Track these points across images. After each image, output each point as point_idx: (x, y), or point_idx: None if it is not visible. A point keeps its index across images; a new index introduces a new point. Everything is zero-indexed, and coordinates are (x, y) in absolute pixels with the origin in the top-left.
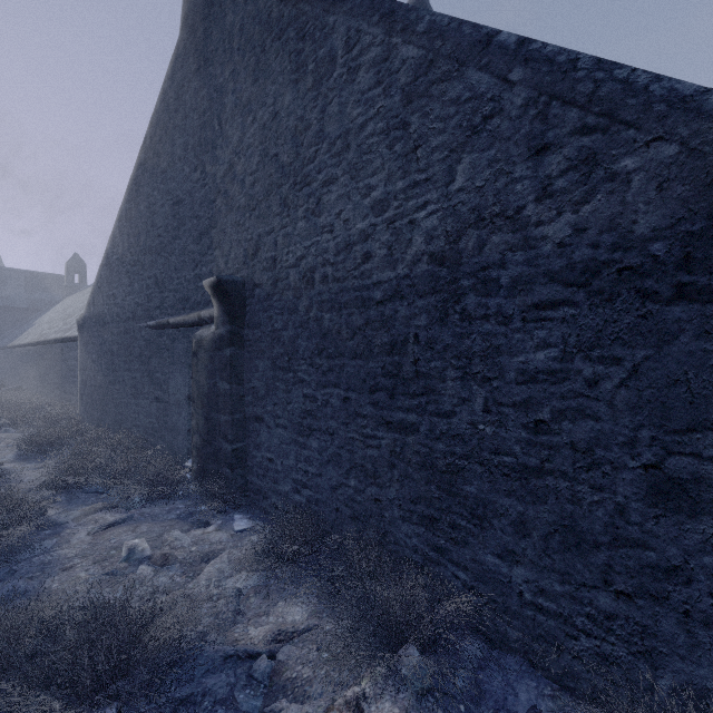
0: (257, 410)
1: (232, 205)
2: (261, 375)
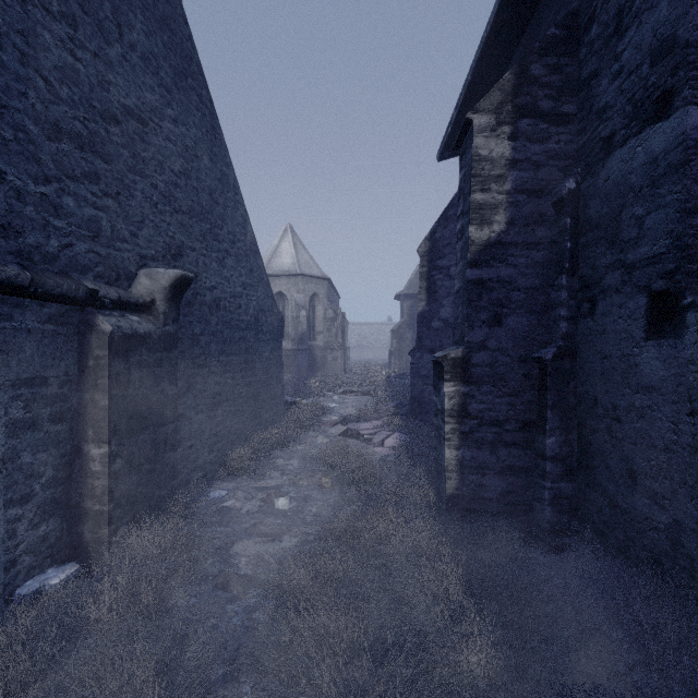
0: (179, 409)
1: (145, 171)
2: (183, 375)
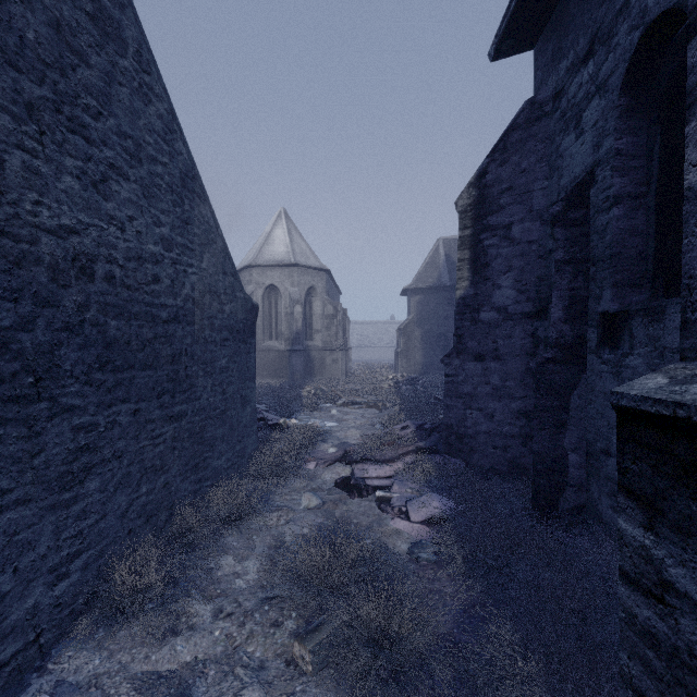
0: None
1: None
2: None
